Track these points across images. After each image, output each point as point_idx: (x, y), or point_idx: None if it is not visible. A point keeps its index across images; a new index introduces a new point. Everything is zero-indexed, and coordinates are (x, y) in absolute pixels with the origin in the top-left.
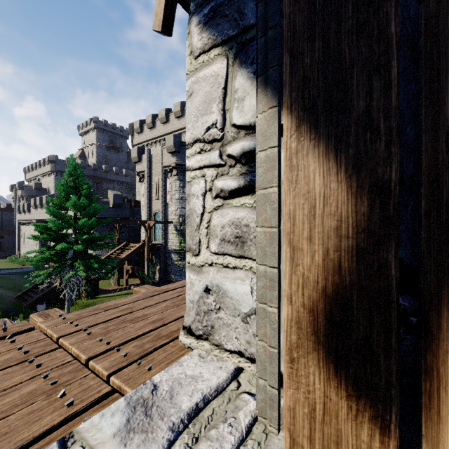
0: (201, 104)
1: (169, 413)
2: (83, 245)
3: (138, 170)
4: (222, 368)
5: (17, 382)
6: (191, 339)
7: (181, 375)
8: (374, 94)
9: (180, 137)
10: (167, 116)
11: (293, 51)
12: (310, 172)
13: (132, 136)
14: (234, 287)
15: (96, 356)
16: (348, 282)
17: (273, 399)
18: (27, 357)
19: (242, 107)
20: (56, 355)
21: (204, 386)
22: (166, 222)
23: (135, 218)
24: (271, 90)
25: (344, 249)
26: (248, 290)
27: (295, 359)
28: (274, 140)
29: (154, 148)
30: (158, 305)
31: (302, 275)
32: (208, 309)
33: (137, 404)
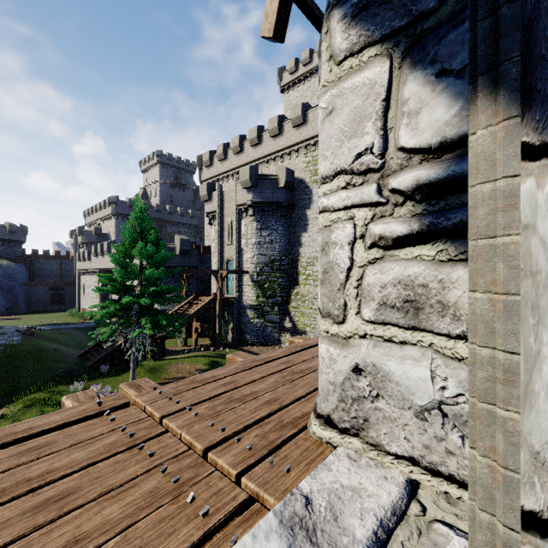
0: (348, 123)
1: (342, 543)
2: (150, 299)
3: (208, 211)
4: (387, 479)
5: (132, 475)
6: (331, 432)
7: (335, 485)
8: None
9: (257, 169)
10: (241, 144)
11: None
12: None
13: (201, 170)
14: (402, 370)
15: (213, 445)
16: None
17: (511, 546)
18: (134, 441)
19: (416, 124)
20: (166, 441)
21: (374, 505)
22: (241, 271)
23: (203, 267)
24: (508, 92)
25: None
26: (425, 374)
27: None
28: (514, 166)
29: (226, 183)
30: (265, 380)
31: None
32: (358, 395)
33: (293, 524)
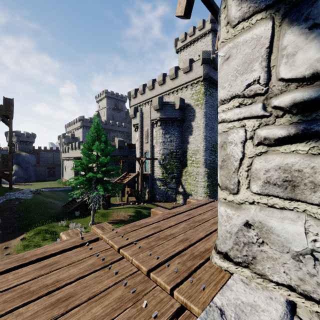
0: (240, 64)
1: None
2: (102, 174)
3: (134, 123)
4: (272, 299)
5: (106, 286)
6: (228, 263)
7: (238, 301)
8: None
9: (163, 98)
10: (153, 84)
11: None
12: None
13: (130, 100)
14: (282, 226)
15: (152, 268)
16: None
17: None
18: (105, 263)
19: (292, 62)
20: (124, 264)
21: (268, 318)
22: (153, 158)
23: (131, 156)
24: None
25: None
26: (300, 230)
27: None
28: None
29: (144, 107)
30: (177, 226)
31: None
32: (248, 241)
33: None
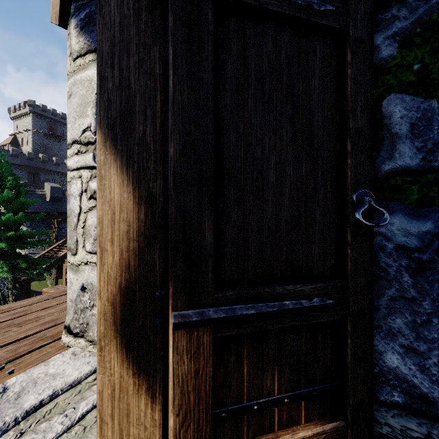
0: (78, 106)
1: (5, 414)
2: (8, 244)
3: None
4: (89, 363)
5: None
6: (69, 337)
7: (41, 375)
8: (148, 121)
9: None
10: None
11: (102, 74)
12: (112, 182)
13: None
14: None
15: None
16: (134, 278)
17: None
18: None
19: None
20: None
21: (60, 383)
22: None
23: None
24: None
25: (131, 250)
26: None
27: (103, 347)
28: None
29: None
30: (59, 306)
31: (107, 273)
32: (84, 306)
33: None
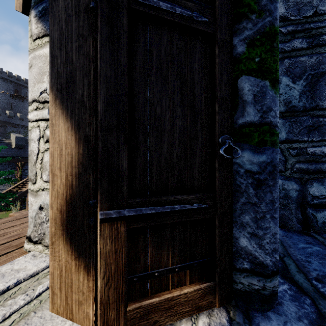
0: (37, 74)
1: None
2: None
3: None
4: (45, 261)
5: None
6: (30, 245)
7: (8, 270)
8: (85, 87)
9: None
10: None
11: (53, 54)
12: (60, 128)
13: None
14: None
15: None
16: (75, 193)
17: None
18: None
19: None
20: None
21: (22, 274)
22: None
23: None
24: None
25: (73, 174)
26: None
27: (53, 242)
28: None
29: None
30: (22, 224)
31: (56, 190)
32: (41, 221)
33: None
